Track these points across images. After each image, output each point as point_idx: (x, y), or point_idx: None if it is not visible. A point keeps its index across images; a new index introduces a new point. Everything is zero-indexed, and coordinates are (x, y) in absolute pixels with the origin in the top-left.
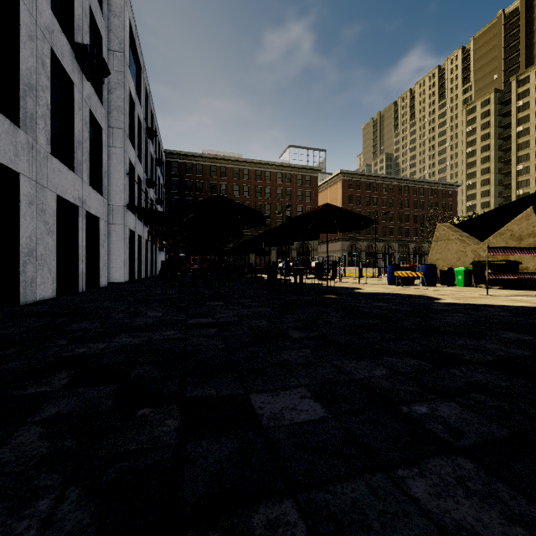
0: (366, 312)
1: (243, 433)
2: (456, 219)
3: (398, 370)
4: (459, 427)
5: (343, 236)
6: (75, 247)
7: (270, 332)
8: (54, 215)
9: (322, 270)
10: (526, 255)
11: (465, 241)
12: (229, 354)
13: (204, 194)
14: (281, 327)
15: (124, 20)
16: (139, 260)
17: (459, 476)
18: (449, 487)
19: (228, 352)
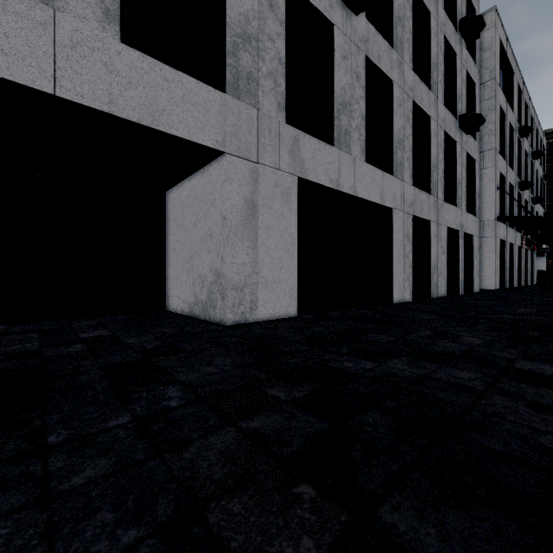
0: None
1: None
2: None
3: None
4: None
5: None
6: (456, 261)
7: None
8: (445, 241)
9: None
10: None
11: None
12: None
13: None
14: None
15: (494, 48)
16: (510, 269)
17: None
18: None
19: None
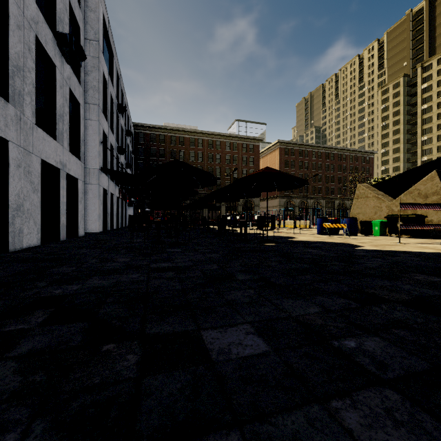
0: (300, 258)
1: (195, 367)
2: (373, 181)
3: (328, 308)
4: (384, 360)
5: (280, 194)
6: (57, 203)
7: (219, 274)
8: (38, 176)
9: (263, 223)
10: (431, 210)
11: (380, 198)
12: (185, 294)
13: (166, 159)
14: (229, 271)
15: (98, 14)
16: (111, 214)
17: (387, 407)
18: (379, 418)
19: (183, 292)
